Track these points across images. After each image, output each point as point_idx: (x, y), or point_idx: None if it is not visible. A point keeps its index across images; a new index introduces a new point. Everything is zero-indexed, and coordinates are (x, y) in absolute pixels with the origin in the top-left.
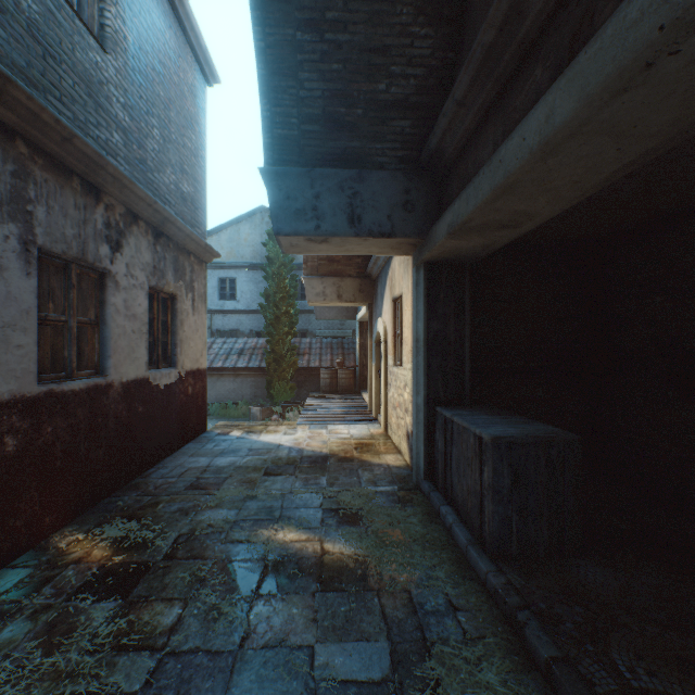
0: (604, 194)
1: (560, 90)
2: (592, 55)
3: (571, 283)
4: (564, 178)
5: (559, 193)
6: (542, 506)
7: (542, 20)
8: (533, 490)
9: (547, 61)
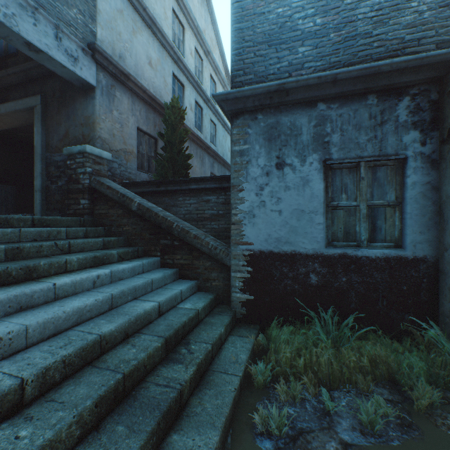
0: (26, 129)
1: (3, 107)
2: (8, 106)
3: (23, 155)
4: (7, 122)
5: (7, 124)
6: (4, 203)
7: (0, 88)
8: (1, 198)
9: (2, 97)
